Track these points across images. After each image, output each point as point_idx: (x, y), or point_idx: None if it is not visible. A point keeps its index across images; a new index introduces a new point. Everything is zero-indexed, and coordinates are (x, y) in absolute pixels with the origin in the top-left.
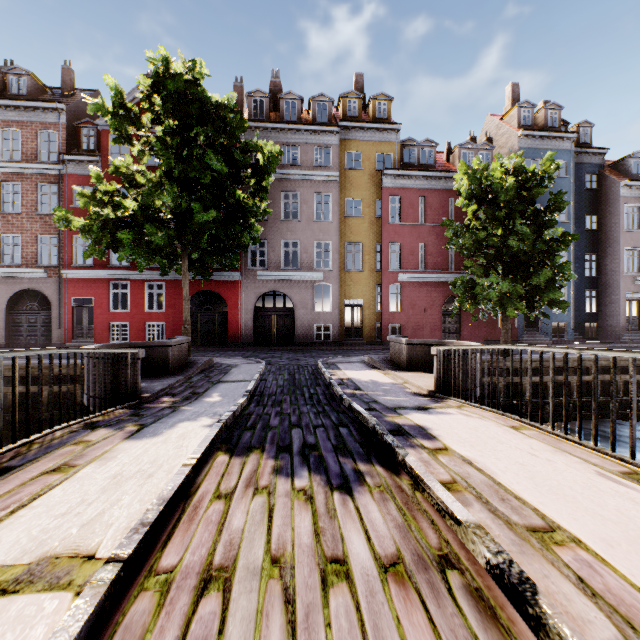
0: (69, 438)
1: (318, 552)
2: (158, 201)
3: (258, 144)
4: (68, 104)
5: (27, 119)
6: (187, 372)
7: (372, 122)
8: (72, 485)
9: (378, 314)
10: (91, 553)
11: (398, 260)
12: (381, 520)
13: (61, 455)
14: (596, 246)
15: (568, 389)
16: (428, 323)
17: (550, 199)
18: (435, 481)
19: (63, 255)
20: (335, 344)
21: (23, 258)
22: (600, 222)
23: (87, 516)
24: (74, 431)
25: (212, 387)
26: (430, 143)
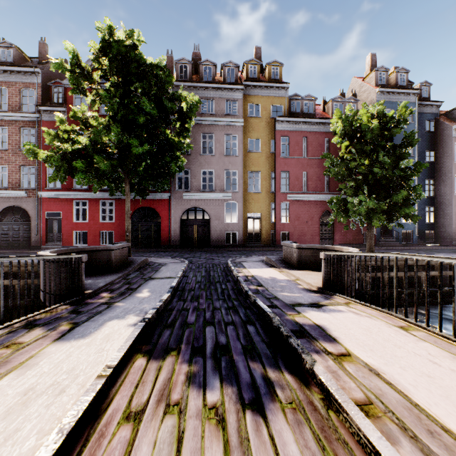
0: (4, 339)
1: None
2: (105, 138)
3: (182, 95)
4: (43, 69)
5: (12, 80)
6: (126, 270)
7: (268, 82)
8: None
9: (272, 224)
10: None
11: (287, 184)
12: None
13: None
14: (433, 174)
15: (418, 282)
16: (309, 231)
17: (404, 137)
18: (351, 403)
19: (39, 181)
20: (240, 246)
21: (9, 183)
22: (436, 156)
23: None
24: (13, 331)
25: (144, 283)
26: (311, 97)
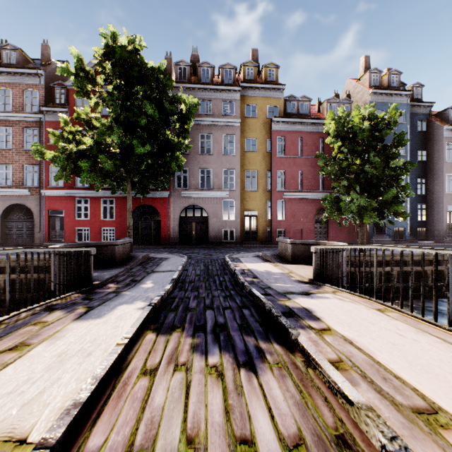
0: (30, 319)
1: (228, 432)
2: (108, 139)
3: (182, 97)
4: (45, 71)
5: (16, 81)
6: (129, 264)
7: (264, 83)
8: (23, 363)
9: (268, 222)
10: (24, 437)
11: (283, 183)
12: (282, 397)
13: (21, 334)
14: (425, 173)
15: (408, 276)
16: (304, 228)
17: (395, 138)
18: (325, 360)
19: (42, 179)
20: (238, 243)
21: (13, 181)
22: (428, 155)
23: (29, 395)
24: (36, 313)
25: (147, 276)
26: (306, 98)
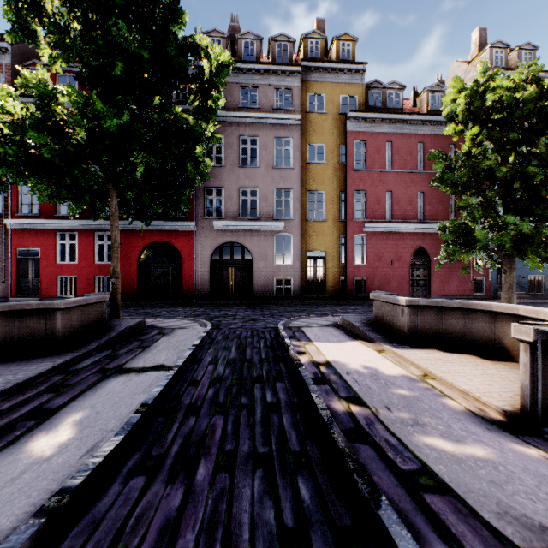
0: None
1: None
2: (60, 108)
3: (201, 45)
4: (14, 45)
5: None
6: (86, 347)
7: (336, 61)
8: None
9: (342, 267)
10: None
11: (363, 209)
12: None
13: None
14: None
15: None
16: (395, 276)
17: None
18: None
19: (8, 204)
20: (296, 298)
21: None
22: None
23: None
24: None
25: (91, 388)
26: (397, 85)
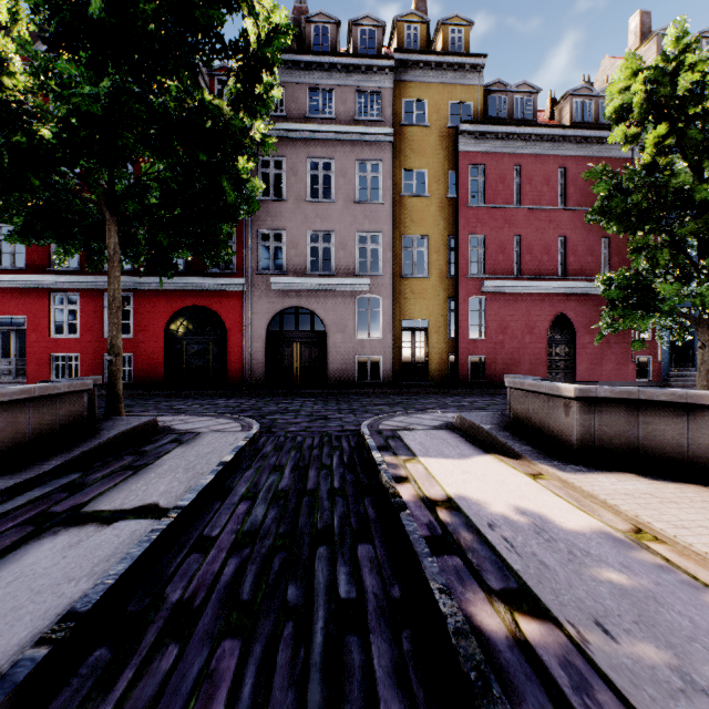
0: None
1: None
2: (11, 81)
3: None
4: None
5: None
6: (37, 468)
7: (443, 53)
8: None
9: (451, 342)
10: None
11: (481, 261)
12: None
13: None
14: None
15: None
16: (527, 355)
17: None
18: None
19: None
20: (387, 386)
21: None
22: None
23: None
24: None
25: None
26: (528, 88)
